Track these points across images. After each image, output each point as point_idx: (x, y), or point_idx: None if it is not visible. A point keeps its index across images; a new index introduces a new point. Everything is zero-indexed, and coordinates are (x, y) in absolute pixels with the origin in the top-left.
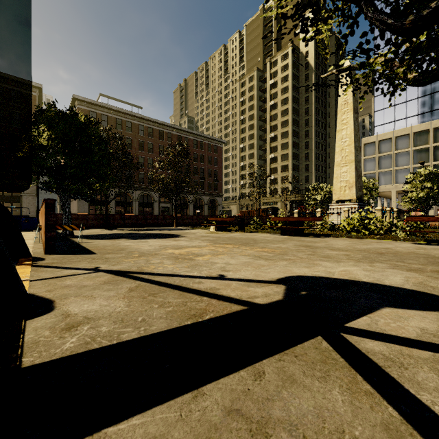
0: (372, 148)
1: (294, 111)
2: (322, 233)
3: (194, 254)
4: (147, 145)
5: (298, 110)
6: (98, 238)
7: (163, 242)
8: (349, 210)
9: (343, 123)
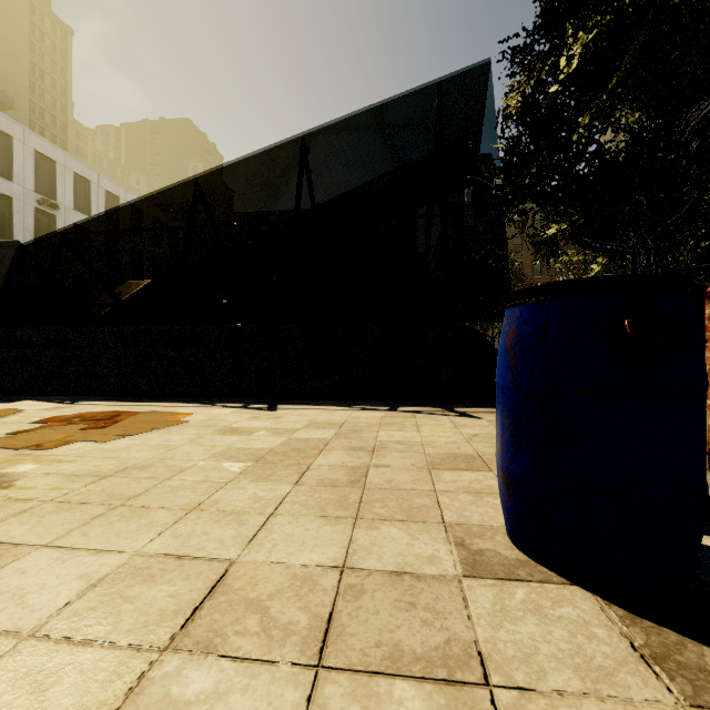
0: None
1: None
2: None
3: None
4: None
5: None
6: None
7: None
8: None
9: None
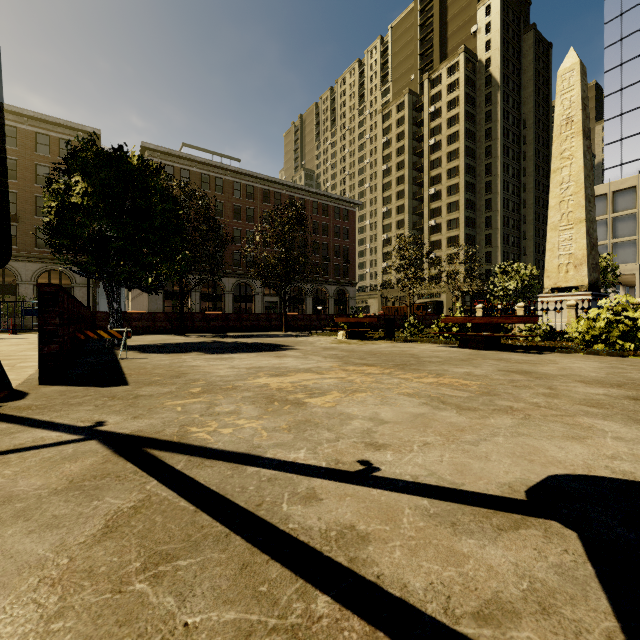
0: (601, 204)
1: (468, 152)
2: (534, 345)
3: (306, 390)
4: (246, 211)
5: (473, 150)
6: (157, 350)
7: (257, 360)
8: (578, 304)
9: (564, 156)
